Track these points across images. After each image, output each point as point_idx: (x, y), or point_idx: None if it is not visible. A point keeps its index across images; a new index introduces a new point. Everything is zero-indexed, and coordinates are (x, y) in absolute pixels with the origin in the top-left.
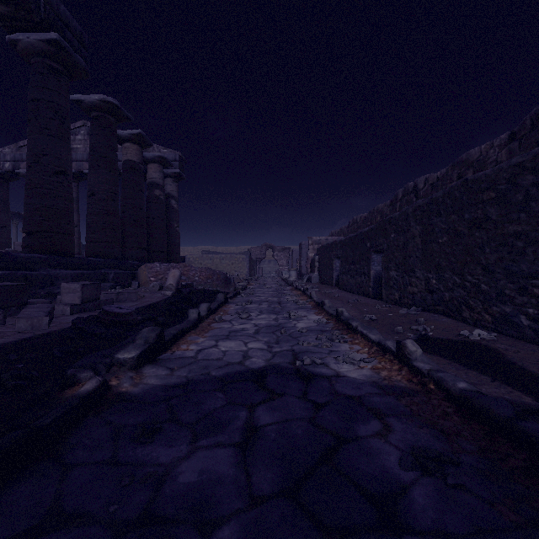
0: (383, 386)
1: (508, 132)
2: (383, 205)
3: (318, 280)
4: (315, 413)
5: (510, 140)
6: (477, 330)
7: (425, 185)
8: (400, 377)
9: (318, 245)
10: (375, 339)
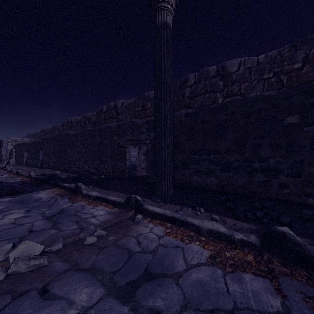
0: (22, 181)
1: (96, 112)
2: (59, 125)
3: (15, 162)
4: (1, 185)
5: (97, 114)
6: (58, 171)
7: (75, 121)
8: (28, 179)
9: (16, 142)
10: (26, 175)
